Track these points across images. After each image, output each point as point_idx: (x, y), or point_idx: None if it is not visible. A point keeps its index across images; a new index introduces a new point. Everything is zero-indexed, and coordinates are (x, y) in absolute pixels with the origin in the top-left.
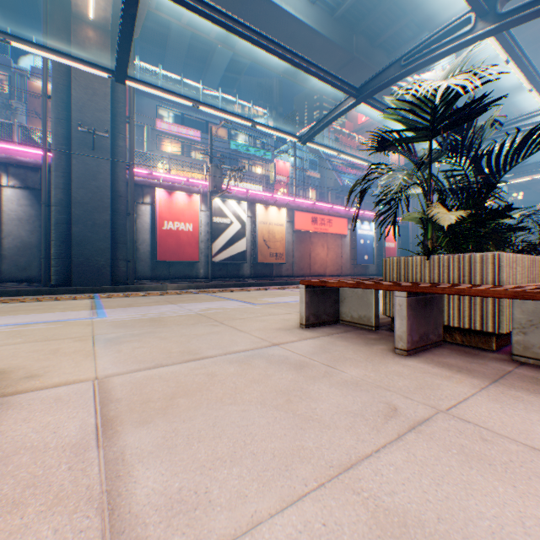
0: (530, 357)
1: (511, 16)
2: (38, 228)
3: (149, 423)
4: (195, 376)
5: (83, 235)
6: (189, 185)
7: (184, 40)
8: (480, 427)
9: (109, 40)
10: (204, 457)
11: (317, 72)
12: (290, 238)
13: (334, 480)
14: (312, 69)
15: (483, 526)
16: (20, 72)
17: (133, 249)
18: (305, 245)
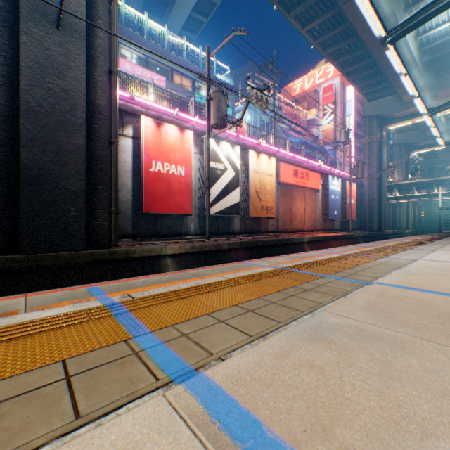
0: None
1: None
2: None
3: None
4: None
5: (38, 167)
6: (178, 118)
7: None
8: None
9: None
10: None
11: None
12: (275, 190)
13: None
14: None
15: None
16: None
17: (116, 194)
18: (287, 198)
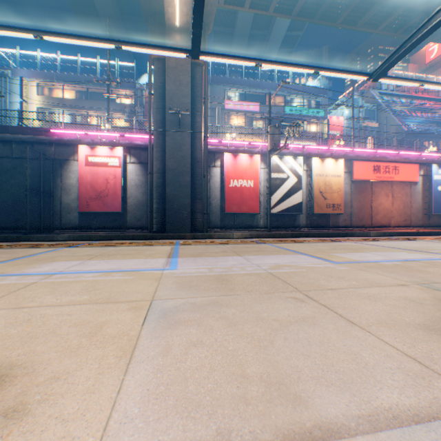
0: None
1: None
2: (146, 190)
3: None
4: None
5: (172, 194)
6: (250, 147)
7: (245, 32)
8: None
9: (189, 40)
10: None
11: None
12: (347, 188)
13: None
14: None
15: None
16: (140, 88)
17: (207, 203)
18: (365, 194)
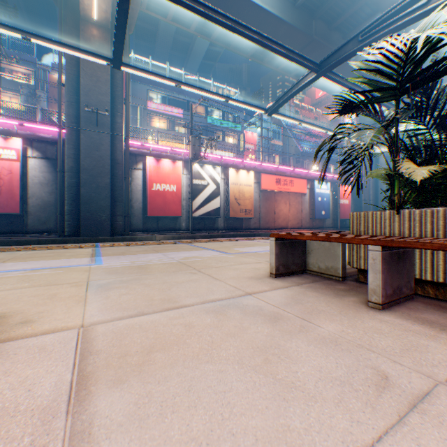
0: None
1: None
2: (55, 190)
3: (123, 383)
4: (173, 327)
5: (88, 195)
6: (173, 153)
7: (169, 36)
8: None
9: (109, 37)
10: (177, 436)
11: (282, 50)
12: (257, 196)
13: None
14: (278, 48)
15: None
16: (43, 68)
17: (128, 206)
18: (270, 202)
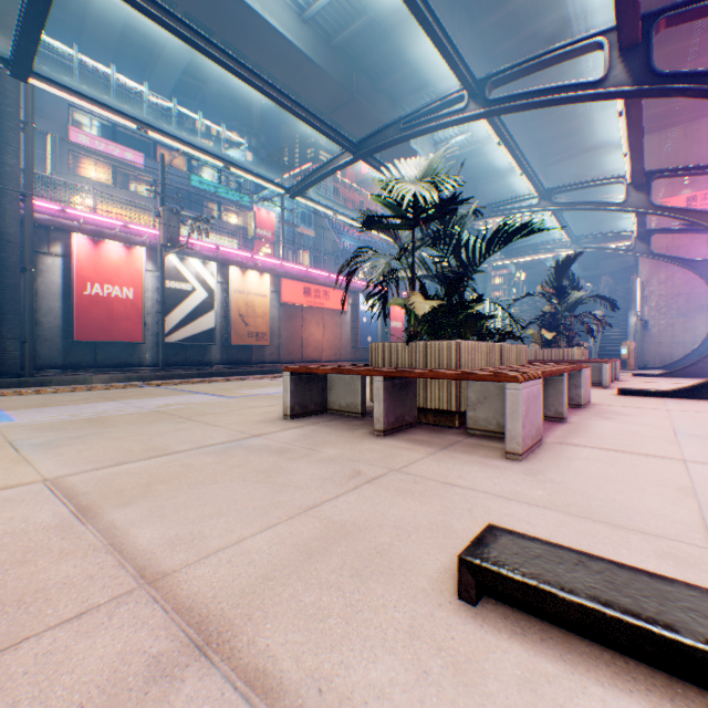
0: (478, 429)
1: (497, 105)
2: None
3: (132, 504)
4: (169, 468)
5: None
6: (128, 232)
7: (117, 16)
8: (417, 476)
9: None
10: (194, 516)
11: (309, 117)
12: (277, 313)
13: (302, 514)
14: (302, 113)
15: (392, 519)
16: None
17: (33, 323)
18: (296, 322)
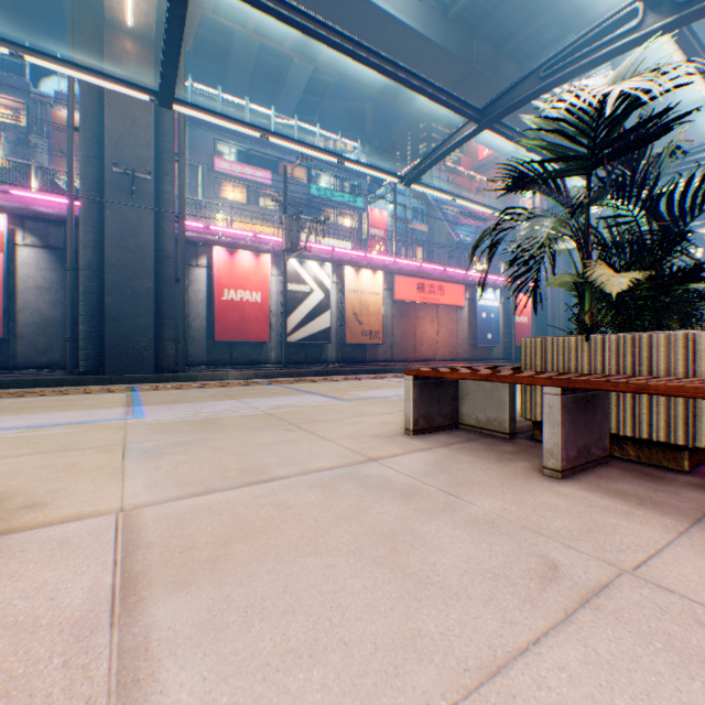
0: None
1: (695, 5)
2: (62, 299)
3: (190, 585)
4: (259, 508)
5: (119, 308)
6: (256, 242)
7: (250, 54)
8: (691, 601)
9: (152, 54)
10: (269, 648)
11: (426, 88)
12: (389, 311)
13: (473, 697)
14: (419, 85)
15: None
16: (41, 99)
17: (184, 326)
18: (409, 319)
